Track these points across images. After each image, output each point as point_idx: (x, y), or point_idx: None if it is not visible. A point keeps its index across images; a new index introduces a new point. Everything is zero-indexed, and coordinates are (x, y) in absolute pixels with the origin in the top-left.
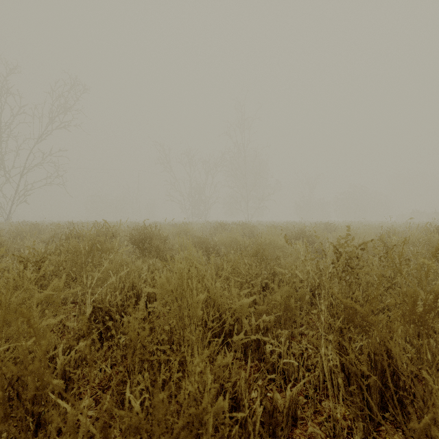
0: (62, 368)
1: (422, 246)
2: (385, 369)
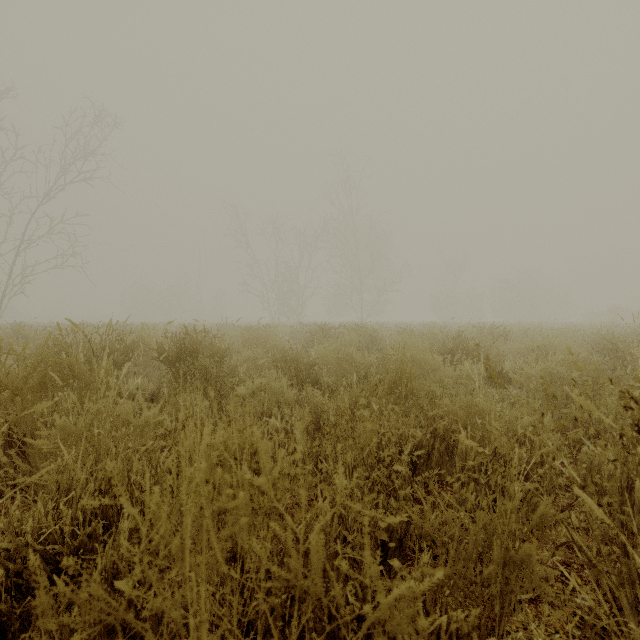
0: None
1: None
2: None
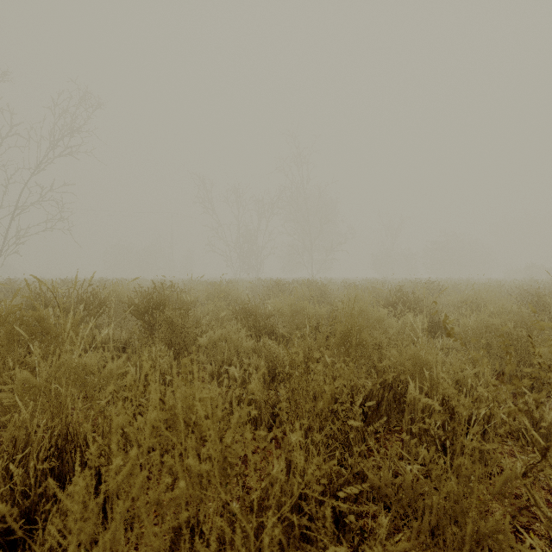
0: None
1: None
2: None
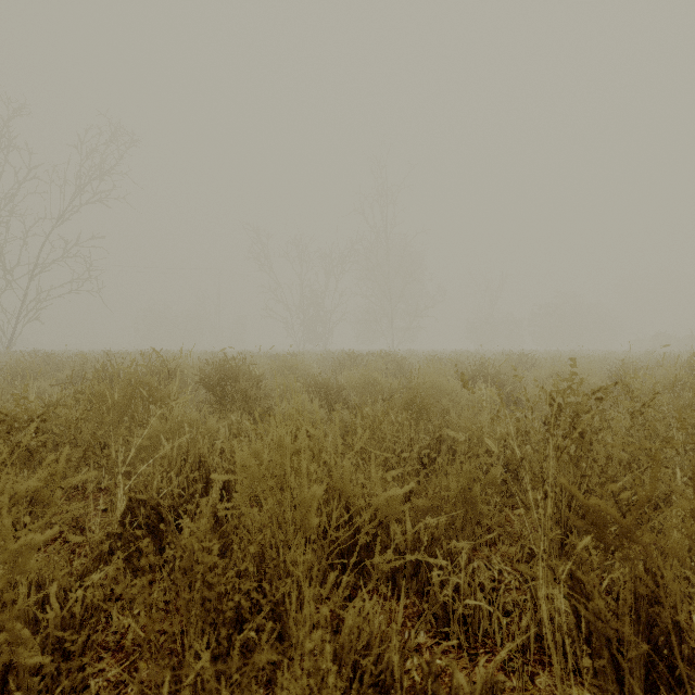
0: (58, 624)
1: (693, 393)
2: (654, 621)
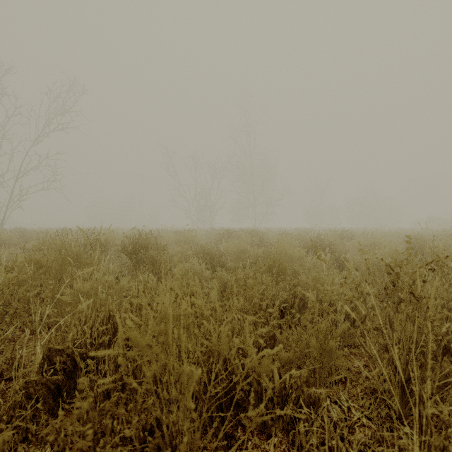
0: None
1: None
2: None
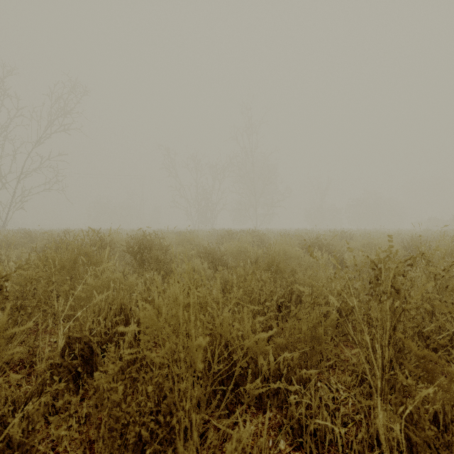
0: None
1: None
2: None
